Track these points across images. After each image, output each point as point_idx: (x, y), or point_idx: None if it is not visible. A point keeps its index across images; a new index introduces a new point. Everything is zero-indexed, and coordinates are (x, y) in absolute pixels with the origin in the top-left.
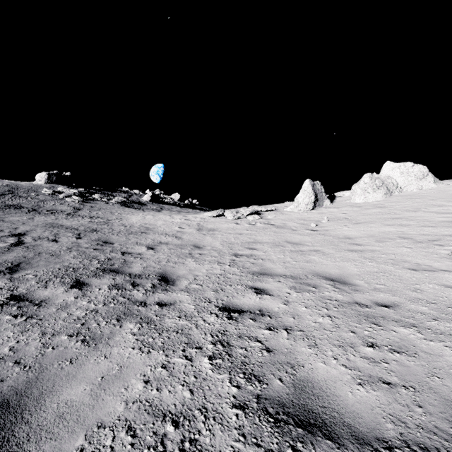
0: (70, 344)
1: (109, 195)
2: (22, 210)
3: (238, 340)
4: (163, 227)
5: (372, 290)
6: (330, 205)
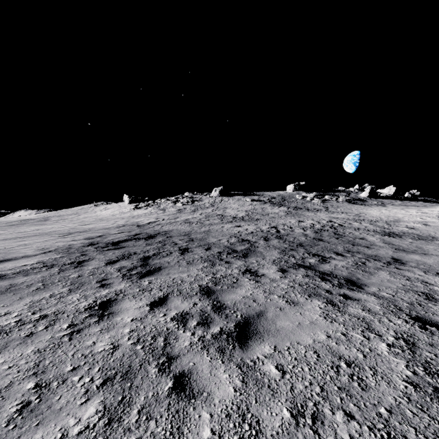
0: (416, 244)
1: (333, 195)
2: (304, 210)
3: None
4: (406, 218)
5: None
6: None
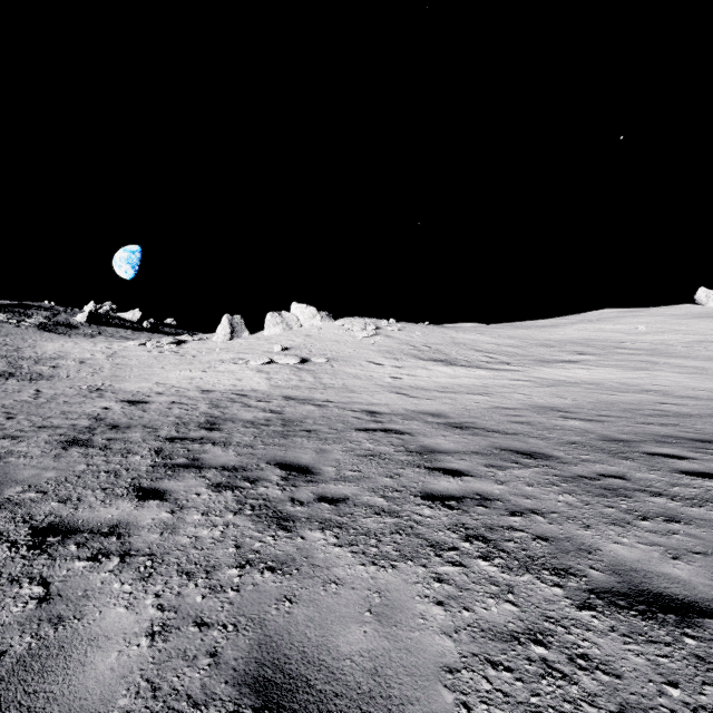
0: (4, 386)
1: (21, 314)
2: None
3: (63, 385)
4: (76, 354)
5: (142, 377)
6: (248, 337)
